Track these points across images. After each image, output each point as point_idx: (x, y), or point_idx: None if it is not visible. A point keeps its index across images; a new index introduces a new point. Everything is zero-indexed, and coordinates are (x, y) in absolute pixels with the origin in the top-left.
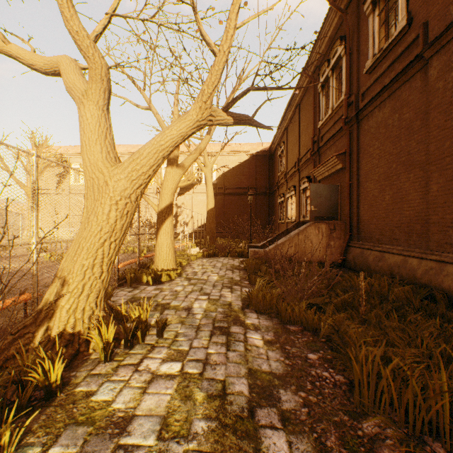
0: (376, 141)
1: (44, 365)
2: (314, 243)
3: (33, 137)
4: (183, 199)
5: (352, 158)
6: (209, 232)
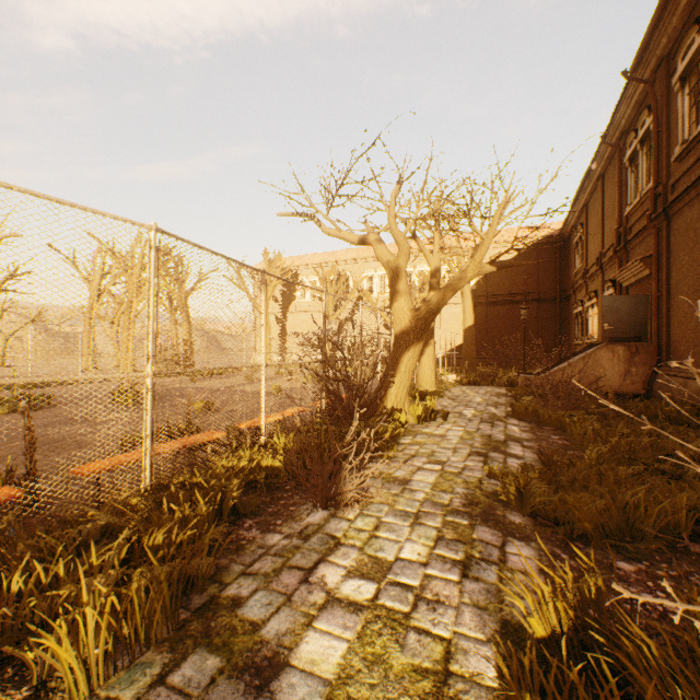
0: (685, 246)
1: (397, 415)
2: (606, 370)
3: (266, 254)
4: None
5: (661, 264)
6: (467, 357)
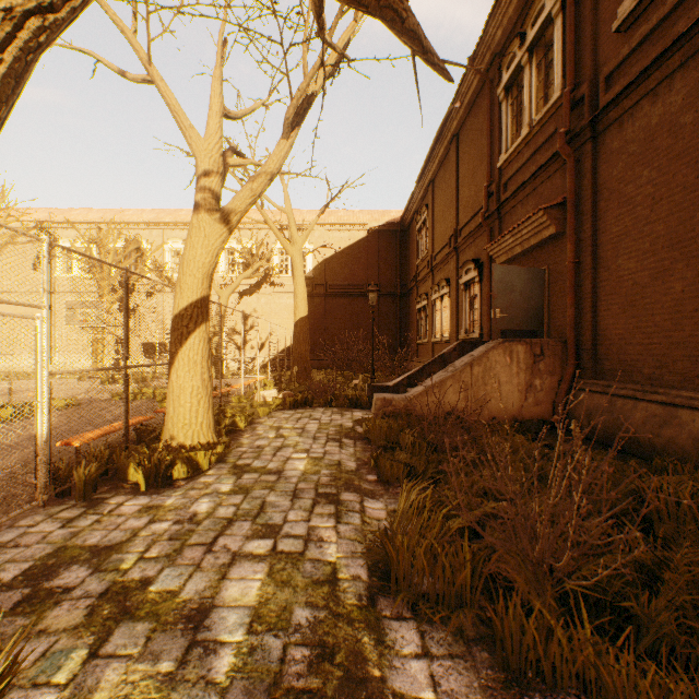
0: (646, 167)
1: None
2: (503, 383)
3: None
4: (256, 304)
5: (581, 213)
6: (299, 359)
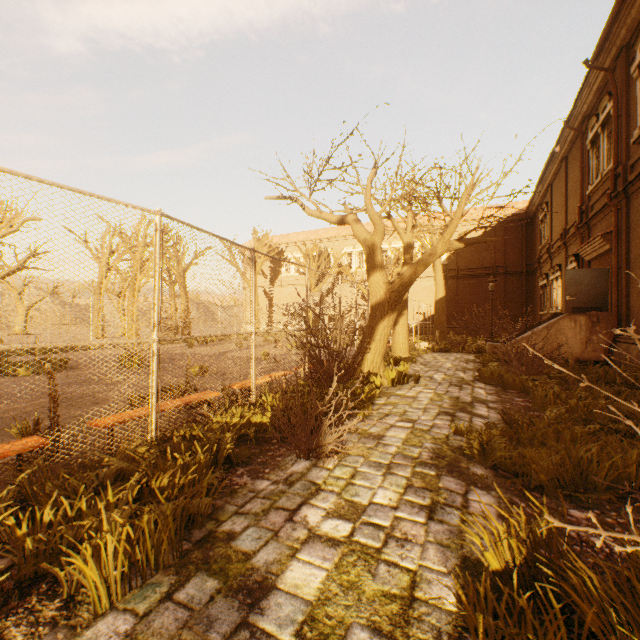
0: None
1: (373, 378)
2: (569, 338)
3: (255, 233)
4: None
5: (621, 239)
6: (438, 326)
